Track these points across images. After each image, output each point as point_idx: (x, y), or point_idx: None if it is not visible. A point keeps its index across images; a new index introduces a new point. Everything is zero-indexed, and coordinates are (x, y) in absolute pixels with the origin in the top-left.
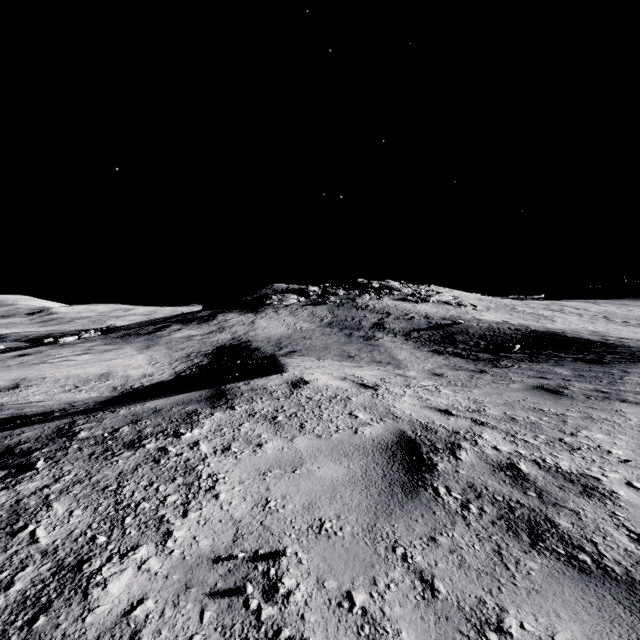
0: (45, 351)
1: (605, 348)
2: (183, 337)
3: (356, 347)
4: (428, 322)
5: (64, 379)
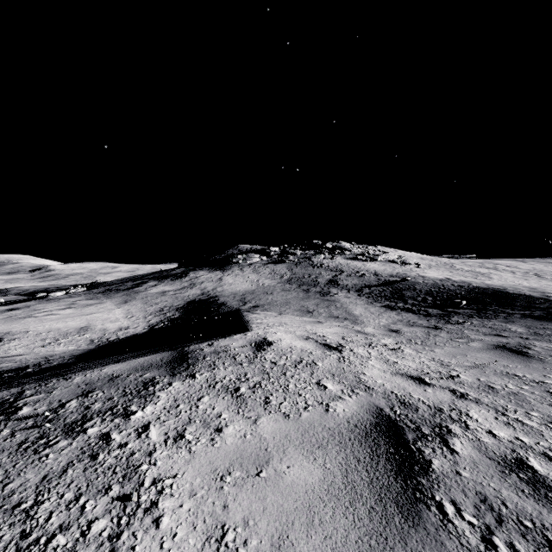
0: (32, 306)
1: (548, 304)
2: (158, 292)
3: (314, 302)
4: (377, 279)
5: (45, 333)
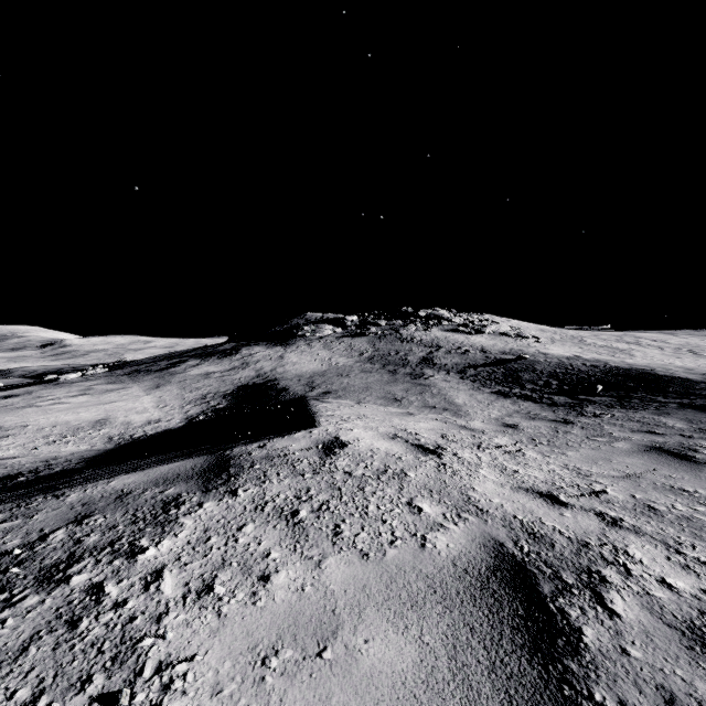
0: (35, 391)
1: None
2: (200, 374)
3: (403, 387)
4: (485, 357)
5: (49, 427)
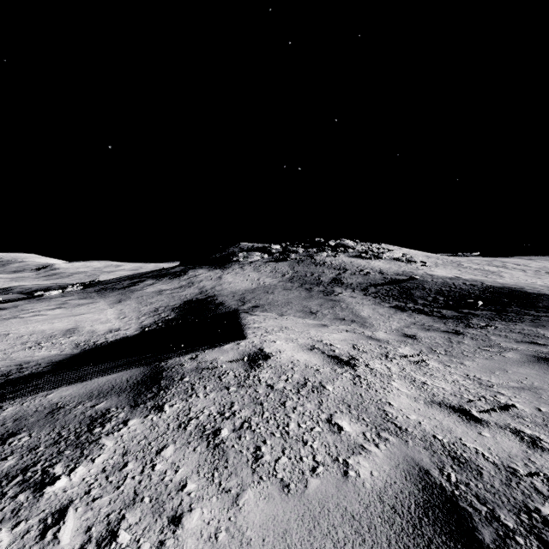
0: (21, 305)
1: None
2: (154, 291)
3: (317, 302)
4: (383, 277)
5: (27, 335)
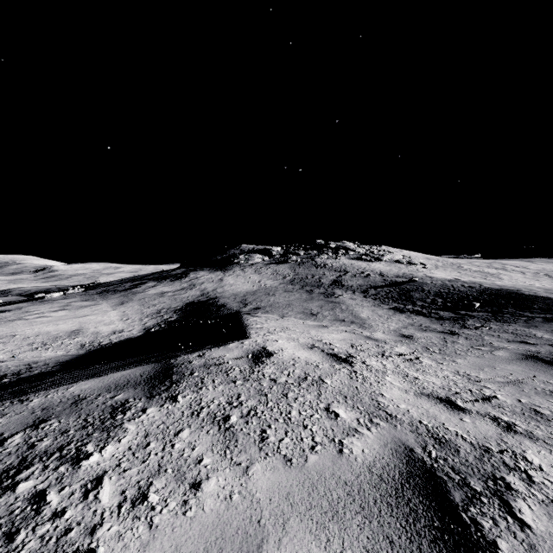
0: (24, 307)
1: None
2: (156, 293)
3: (318, 304)
4: (383, 279)
5: (33, 336)
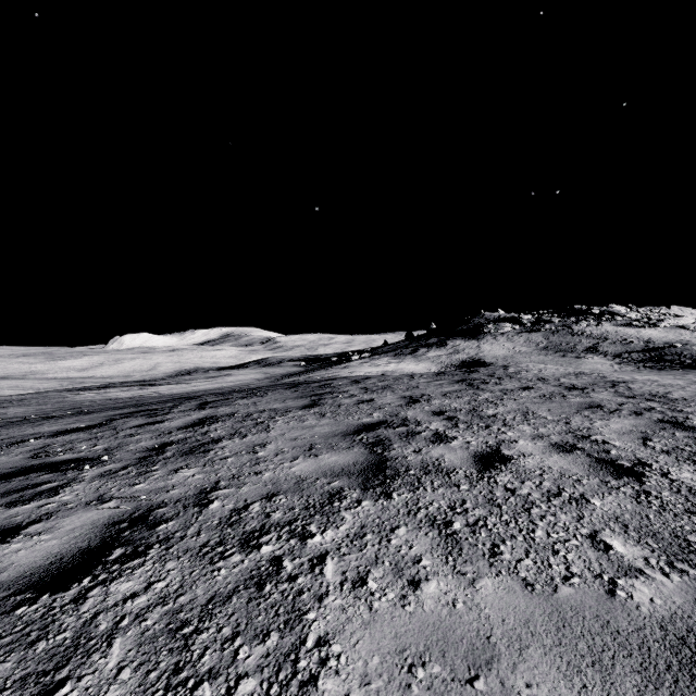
0: (370, 361)
1: None
2: (434, 356)
3: (567, 362)
4: (645, 346)
5: (399, 372)
